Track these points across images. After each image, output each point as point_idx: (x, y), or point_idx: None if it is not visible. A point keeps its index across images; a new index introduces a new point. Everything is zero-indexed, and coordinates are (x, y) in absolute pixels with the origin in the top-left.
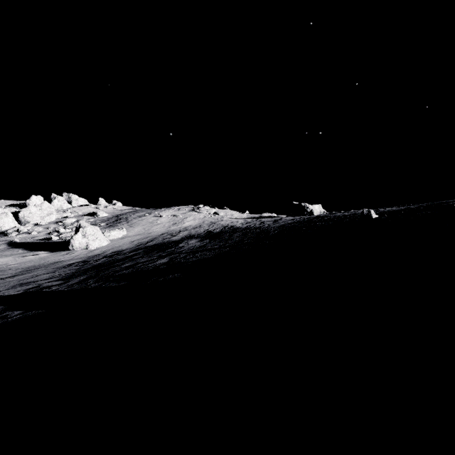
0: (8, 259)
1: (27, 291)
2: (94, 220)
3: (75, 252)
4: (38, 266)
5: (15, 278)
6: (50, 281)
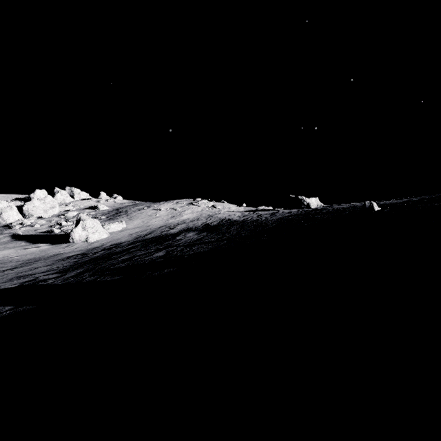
0: (10, 251)
1: (23, 284)
2: (95, 213)
3: (75, 244)
4: (38, 259)
5: (14, 270)
6: (47, 274)
